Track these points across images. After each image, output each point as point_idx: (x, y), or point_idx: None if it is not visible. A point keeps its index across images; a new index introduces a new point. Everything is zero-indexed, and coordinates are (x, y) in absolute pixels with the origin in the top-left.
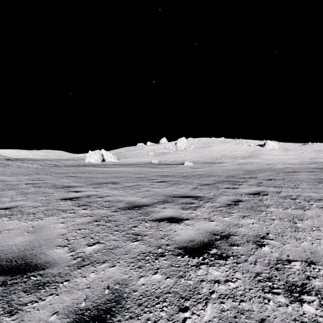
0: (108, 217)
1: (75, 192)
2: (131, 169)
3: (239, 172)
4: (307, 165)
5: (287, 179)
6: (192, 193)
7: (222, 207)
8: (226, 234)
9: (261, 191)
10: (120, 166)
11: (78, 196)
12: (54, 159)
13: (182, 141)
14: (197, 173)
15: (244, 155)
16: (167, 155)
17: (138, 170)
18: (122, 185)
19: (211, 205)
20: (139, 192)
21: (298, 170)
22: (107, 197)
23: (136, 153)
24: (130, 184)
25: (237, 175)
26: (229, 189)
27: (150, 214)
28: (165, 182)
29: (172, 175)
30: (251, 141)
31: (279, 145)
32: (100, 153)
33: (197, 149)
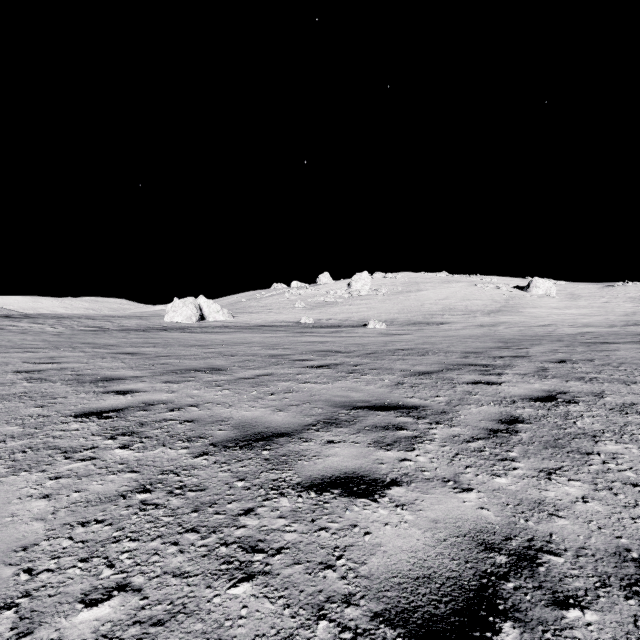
0: (178, 476)
1: (119, 394)
2: (258, 337)
3: (487, 344)
4: (624, 329)
5: (600, 360)
6: (395, 397)
7: (480, 439)
8: (525, 548)
9: (557, 391)
10: (235, 330)
11: (123, 404)
12: (102, 315)
13: (363, 278)
14: (398, 345)
15: (488, 308)
16: (332, 308)
17: (271, 340)
18: (232, 375)
19: (450, 434)
20: (269, 393)
21: (610, 339)
22: (190, 409)
23: (268, 303)
24: (252, 372)
25: (486, 351)
26: (480, 386)
27: (293, 465)
28: (331, 369)
29: (345, 351)
30: (501, 278)
31: (559, 288)
32: (195, 304)
33: (392, 295)
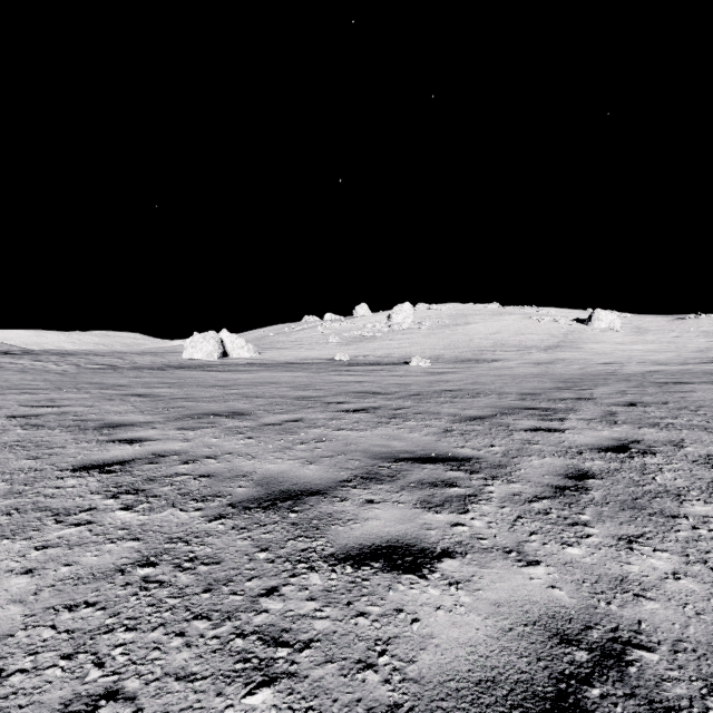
0: (189, 545)
1: (125, 443)
2: (287, 377)
3: (545, 385)
4: (698, 367)
5: (675, 403)
6: (444, 447)
7: (544, 498)
8: (609, 641)
9: (629, 440)
10: (261, 368)
11: (130, 456)
12: (112, 351)
13: (405, 310)
14: (444, 386)
15: (544, 343)
16: (370, 343)
17: (301, 379)
18: (257, 421)
19: (509, 492)
20: (298, 442)
21: (683, 378)
22: (207, 461)
23: (299, 338)
24: (279, 417)
25: (545, 393)
26: (541, 433)
27: (325, 531)
28: (369, 413)
29: (385, 393)
30: (559, 310)
31: (623, 320)
32: (216, 339)
33: (437, 328)
